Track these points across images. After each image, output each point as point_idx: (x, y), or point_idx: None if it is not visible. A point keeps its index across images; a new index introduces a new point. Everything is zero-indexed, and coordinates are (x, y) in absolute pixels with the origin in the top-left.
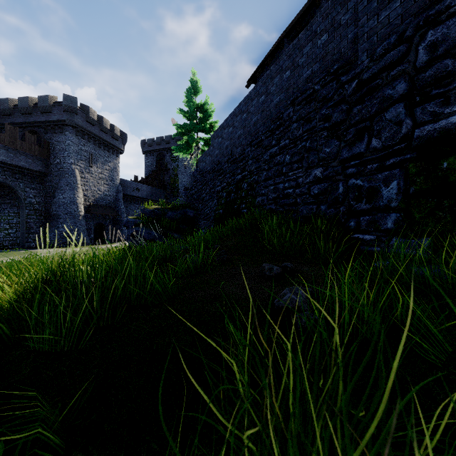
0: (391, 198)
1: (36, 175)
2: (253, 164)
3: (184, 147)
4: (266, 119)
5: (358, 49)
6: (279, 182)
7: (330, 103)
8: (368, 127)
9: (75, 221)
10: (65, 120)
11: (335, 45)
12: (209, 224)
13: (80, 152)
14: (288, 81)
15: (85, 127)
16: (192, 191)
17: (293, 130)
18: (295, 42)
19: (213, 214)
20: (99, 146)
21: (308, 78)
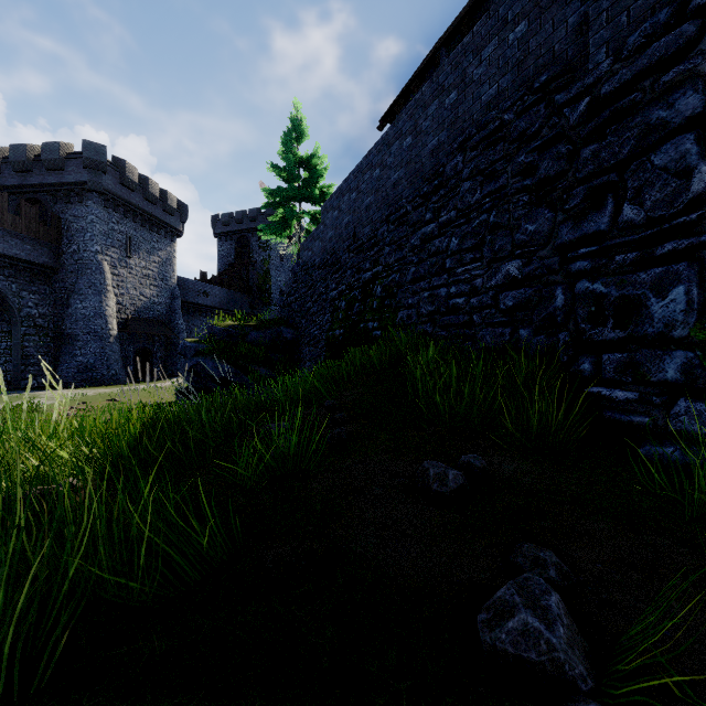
0: (673, 320)
1: (39, 271)
2: (392, 254)
3: (279, 227)
4: (414, 176)
5: (589, 42)
6: (439, 285)
7: (536, 143)
8: (614, 183)
9: (102, 346)
10: (87, 181)
11: (542, 39)
12: (318, 354)
13: (112, 234)
14: (454, 109)
15: (120, 194)
16: (290, 297)
17: (463, 193)
18: (466, 40)
19: (324, 337)
20: (142, 224)
21: (490, 101)
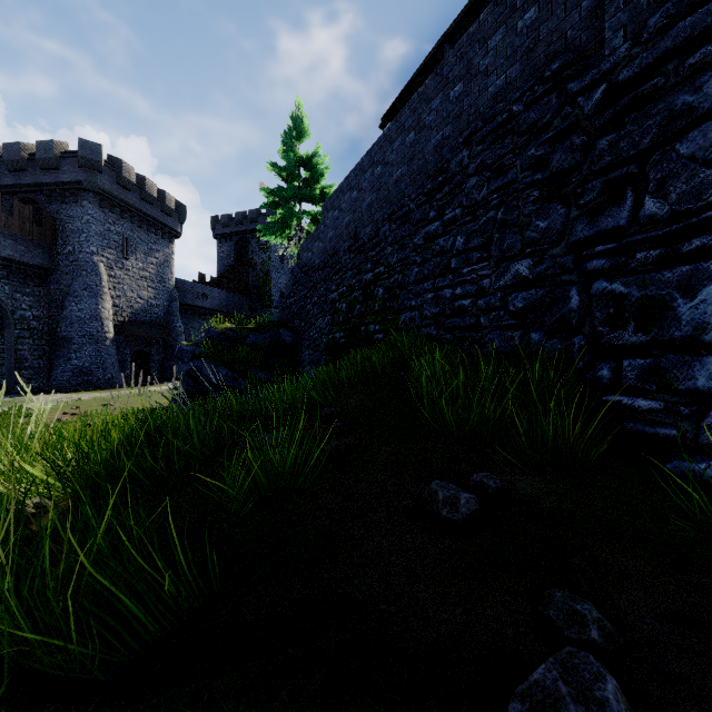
0: (703, 323)
1: (33, 272)
2: (394, 254)
3: (278, 227)
4: (417, 173)
5: (605, 26)
6: (444, 286)
7: (547, 135)
8: (634, 175)
9: (98, 349)
10: (82, 181)
11: (553, 25)
12: (318, 357)
13: (108, 235)
14: (460, 102)
15: (116, 194)
16: (289, 299)
17: (469, 189)
18: (472, 29)
19: (324, 340)
20: (139, 225)
21: (497, 92)
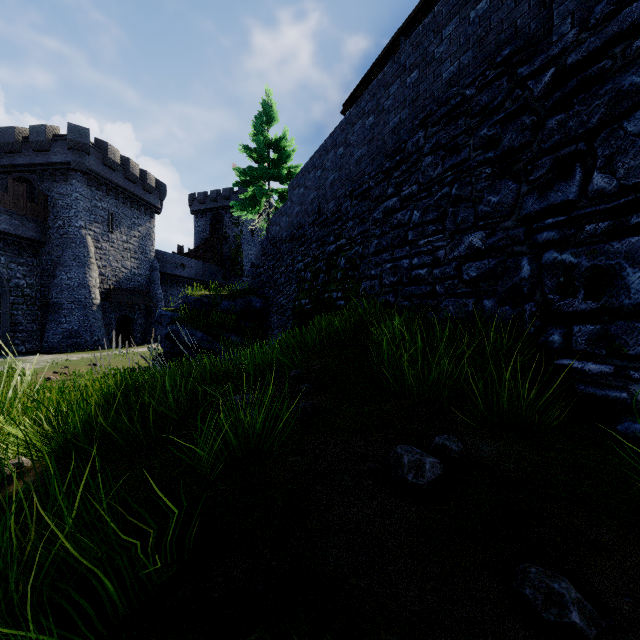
0: None
1: (27, 244)
2: (355, 228)
3: (249, 204)
4: (376, 153)
5: (554, 14)
6: (401, 257)
7: (499, 116)
8: (582, 152)
9: (86, 314)
10: (71, 161)
11: (503, 14)
12: (285, 322)
13: (95, 211)
14: (416, 88)
15: (102, 174)
16: (259, 269)
17: (425, 167)
18: (427, 20)
19: (291, 306)
20: (124, 202)
21: (451, 78)
